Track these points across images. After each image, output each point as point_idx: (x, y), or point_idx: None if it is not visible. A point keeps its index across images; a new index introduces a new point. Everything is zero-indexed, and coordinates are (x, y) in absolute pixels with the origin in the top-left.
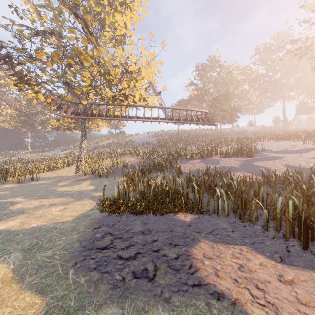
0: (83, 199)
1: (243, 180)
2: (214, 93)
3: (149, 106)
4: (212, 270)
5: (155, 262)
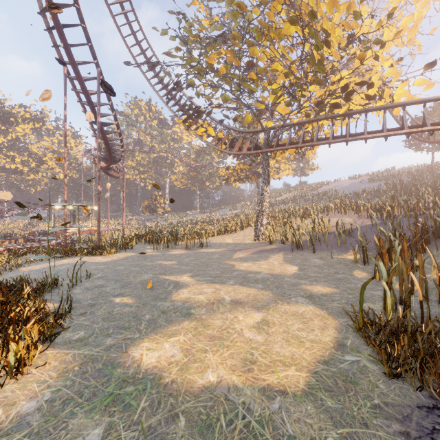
0: (293, 299)
1: None
2: None
3: (400, 104)
4: None
5: None
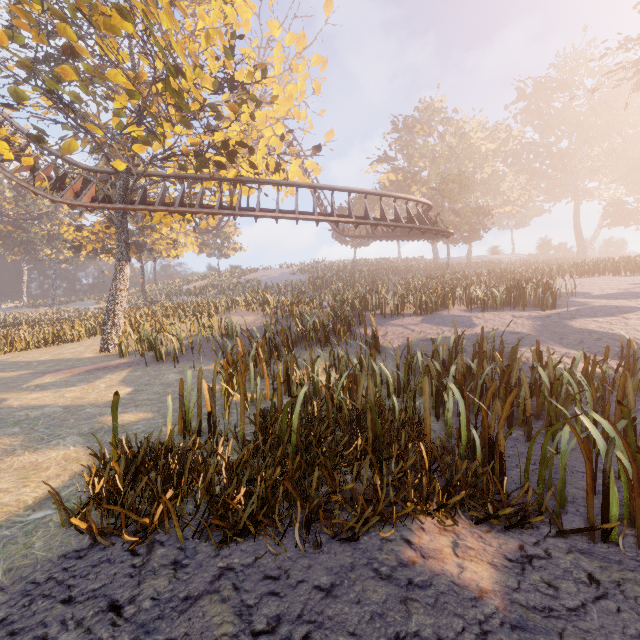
0: (54, 441)
1: (585, 371)
2: (432, 179)
3: (292, 183)
4: None
5: None
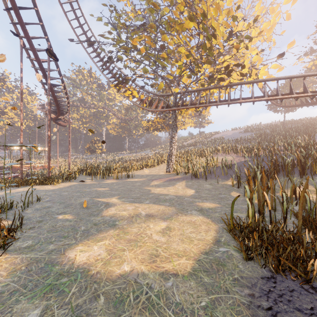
0: (189, 212)
1: None
2: None
3: (262, 80)
4: None
5: None
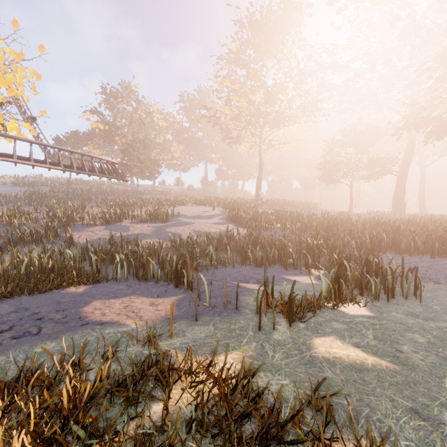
0: None
1: (150, 247)
2: (130, 134)
3: (11, 136)
4: (101, 314)
5: (39, 325)
